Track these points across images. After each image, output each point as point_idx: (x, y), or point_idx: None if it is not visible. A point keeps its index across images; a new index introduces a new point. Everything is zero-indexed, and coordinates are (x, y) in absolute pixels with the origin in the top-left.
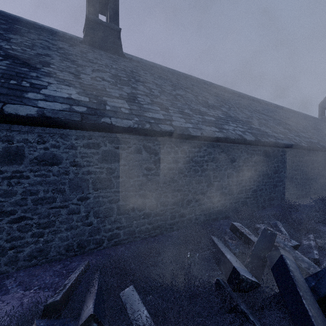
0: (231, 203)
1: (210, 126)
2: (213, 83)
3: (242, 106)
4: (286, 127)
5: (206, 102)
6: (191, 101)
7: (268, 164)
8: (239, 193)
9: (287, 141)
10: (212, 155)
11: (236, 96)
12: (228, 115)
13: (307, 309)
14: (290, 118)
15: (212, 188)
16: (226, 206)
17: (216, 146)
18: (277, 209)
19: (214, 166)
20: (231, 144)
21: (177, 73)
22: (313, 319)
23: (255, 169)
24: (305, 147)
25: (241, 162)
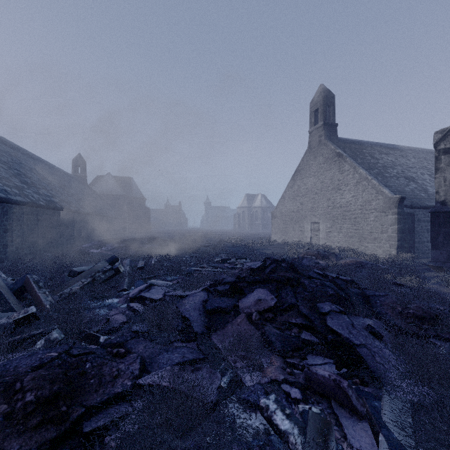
0: None
1: None
2: None
3: None
4: (25, 180)
5: None
6: None
7: None
8: None
9: (22, 198)
10: None
11: None
12: None
13: (2, 291)
14: (34, 170)
15: None
16: None
17: None
18: None
19: None
20: None
21: None
22: (4, 293)
23: None
24: (43, 206)
25: None
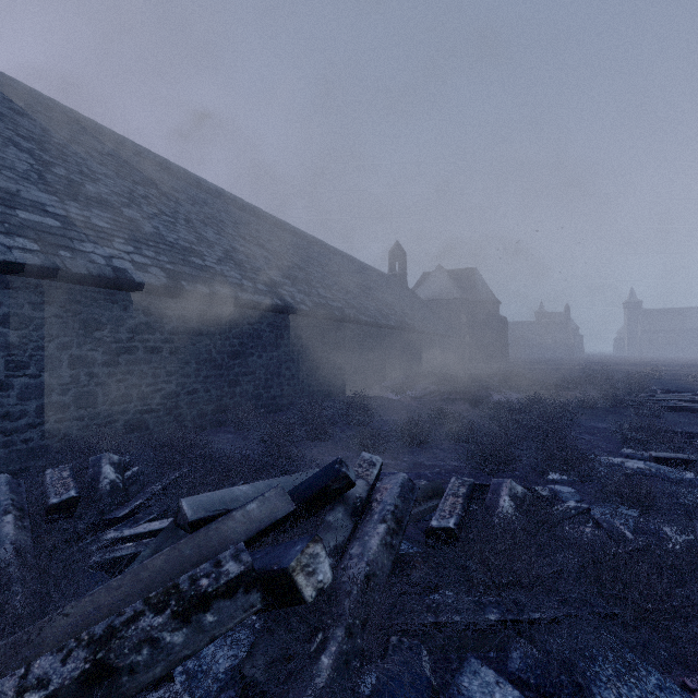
0: (87, 427)
1: (13, 235)
2: (166, 161)
3: (211, 220)
4: (293, 275)
5: (75, 185)
6: (3, 167)
7: (213, 339)
8: (117, 402)
9: (266, 297)
10: (4, 309)
11: (226, 202)
12: (131, 226)
13: None
14: (325, 265)
15: (1, 393)
16: (66, 435)
17: (21, 288)
18: (230, 428)
19: (11, 337)
20: (89, 287)
21: (43, 102)
22: None
23: (174, 348)
24: (305, 313)
25: (126, 332)
